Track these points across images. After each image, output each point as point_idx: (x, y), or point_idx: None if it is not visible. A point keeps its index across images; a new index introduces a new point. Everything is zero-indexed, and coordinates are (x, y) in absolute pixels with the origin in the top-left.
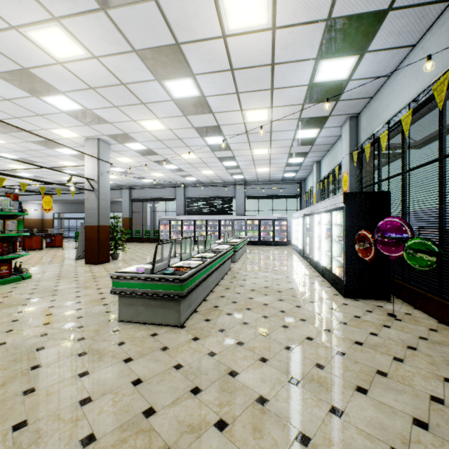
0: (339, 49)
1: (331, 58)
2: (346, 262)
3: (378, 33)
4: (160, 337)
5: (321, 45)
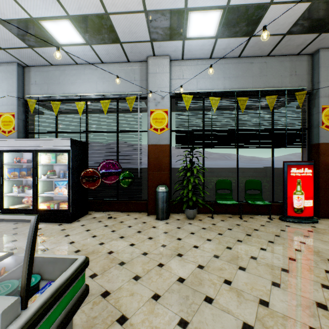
0: (86, 29)
1: (75, 26)
2: (72, 194)
3: (106, 45)
4: None
5: (84, 16)
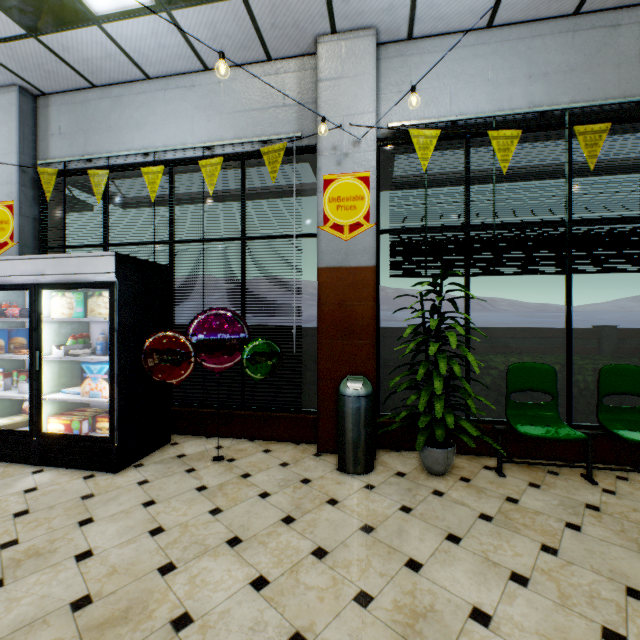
0: None
1: None
2: (120, 398)
3: (206, 6)
4: None
5: None
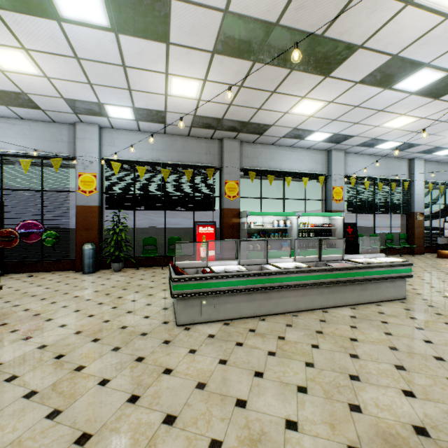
0: (1, 96)
1: None
2: None
3: (25, 109)
4: (12, 321)
5: None
